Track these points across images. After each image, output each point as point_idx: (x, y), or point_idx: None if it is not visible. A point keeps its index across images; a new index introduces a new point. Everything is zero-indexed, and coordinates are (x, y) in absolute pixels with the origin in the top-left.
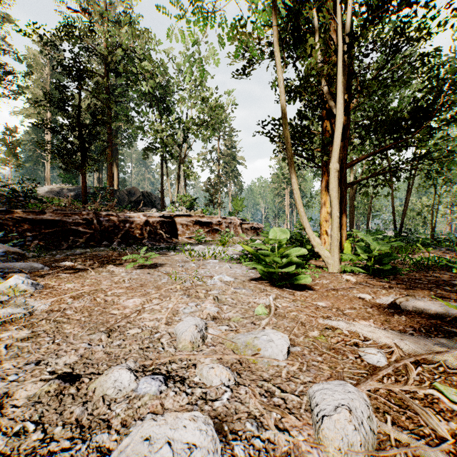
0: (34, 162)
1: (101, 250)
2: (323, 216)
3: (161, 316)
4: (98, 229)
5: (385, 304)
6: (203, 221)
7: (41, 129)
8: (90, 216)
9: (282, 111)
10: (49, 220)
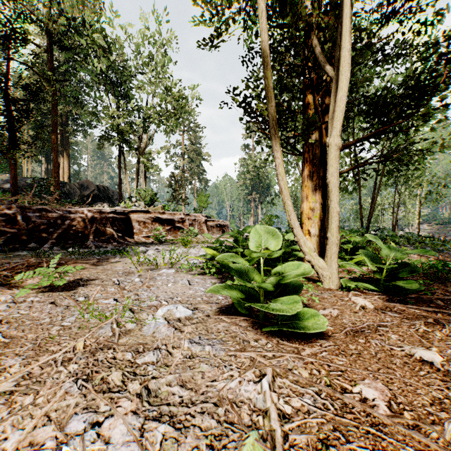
0: None
1: (22, 255)
2: (305, 213)
3: None
4: (24, 227)
5: None
6: (164, 218)
7: None
8: (13, 211)
9: (264, 56)
10: None
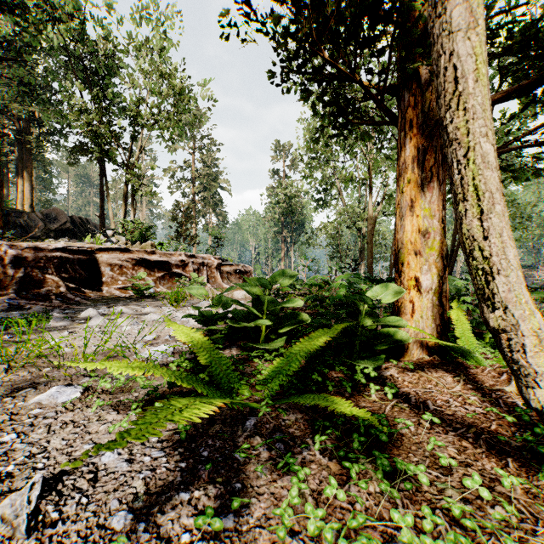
0: None
1: None
2: (409, 240)
3: None
4: None
5: None
6: (153, 260)
7: None
8: None
9: None
10: None
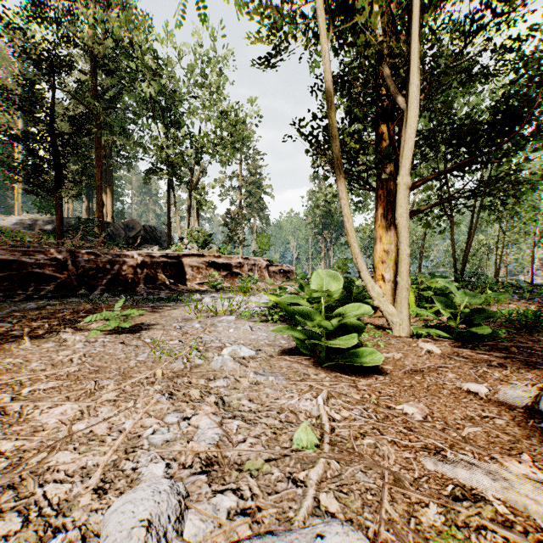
0: (1, 186)
1: (74, 302)
2: (378, 256)
3: (97, 460)
4: (73, 273)
5: (518, 406)
6: (220, 263)
7: (10, 144)
8: (62, 255)
9: (328, 96)
10: (0, 260)
